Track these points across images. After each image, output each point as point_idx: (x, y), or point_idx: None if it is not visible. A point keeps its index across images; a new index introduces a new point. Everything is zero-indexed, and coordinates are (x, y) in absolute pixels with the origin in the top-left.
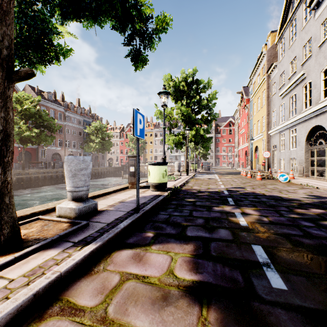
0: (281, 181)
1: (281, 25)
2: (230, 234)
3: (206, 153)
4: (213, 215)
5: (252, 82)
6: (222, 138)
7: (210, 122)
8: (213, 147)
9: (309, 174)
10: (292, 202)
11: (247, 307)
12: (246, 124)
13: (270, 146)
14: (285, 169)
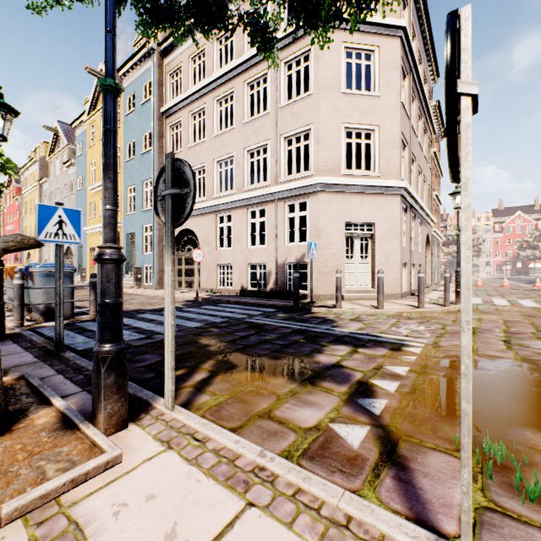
0: None
1: (52, 149)
2: None
3: None
4: None
5: (25, 175)
6: None
7: None
8: None
9: None
10: None
11: None
12: (17, 220)
13: (43, 254)
14: None
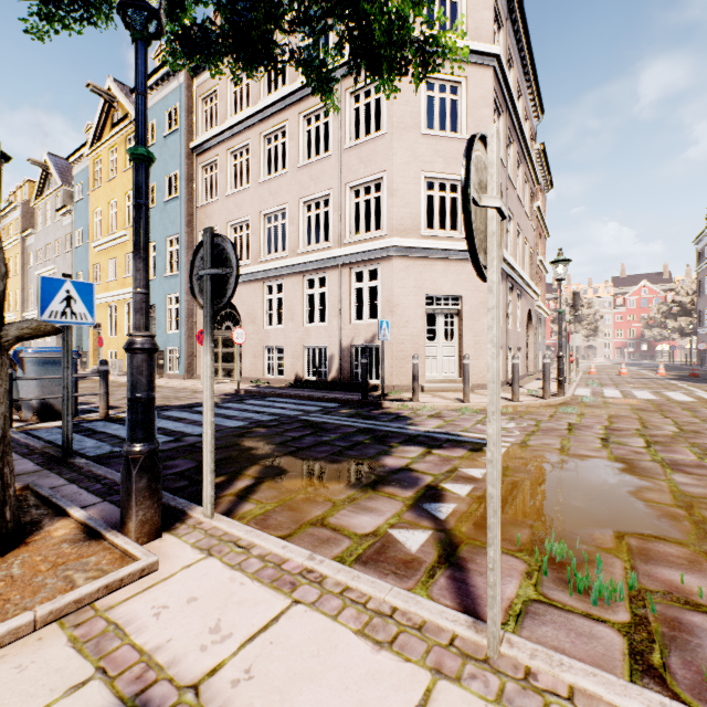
0: None
1: (39, 191)
2: None
3: None
4: None
5: (1, 225)
6: None
7: None
8: None
9: None
10: None
11: None
12: None
13: None
14: None
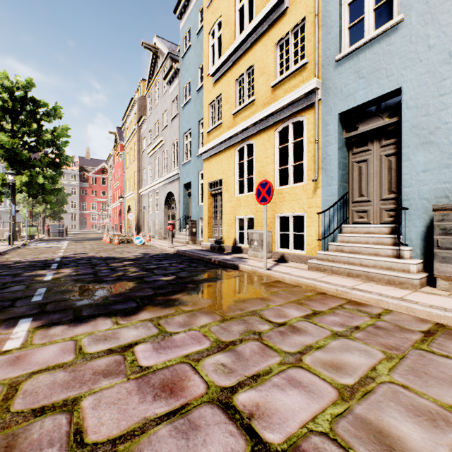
0: (137, 244)
1: (149, 79)
2: (24, 287)
3: (60, 209)
4: (18, 279)
5: (126, 126)
6: (91, 190)
7: (58, 167)
8: (76, 202)
9: (167, 237)
10: (119, 259)
11: (1, 311)
12: (120, 176)
13: (141, 207)
14: (152, 232)
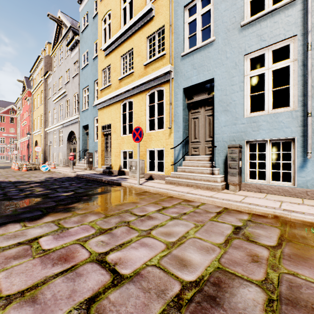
0: (43, 171)
1: (54, 43)
2: None
3: None
4: None
5: (33, 77)
6: None
7: None
8: None
9: (70, 165)
10: (26, 182)
11: None
12: (28, 116)
13: (47, 142)
14: (57, 161)
